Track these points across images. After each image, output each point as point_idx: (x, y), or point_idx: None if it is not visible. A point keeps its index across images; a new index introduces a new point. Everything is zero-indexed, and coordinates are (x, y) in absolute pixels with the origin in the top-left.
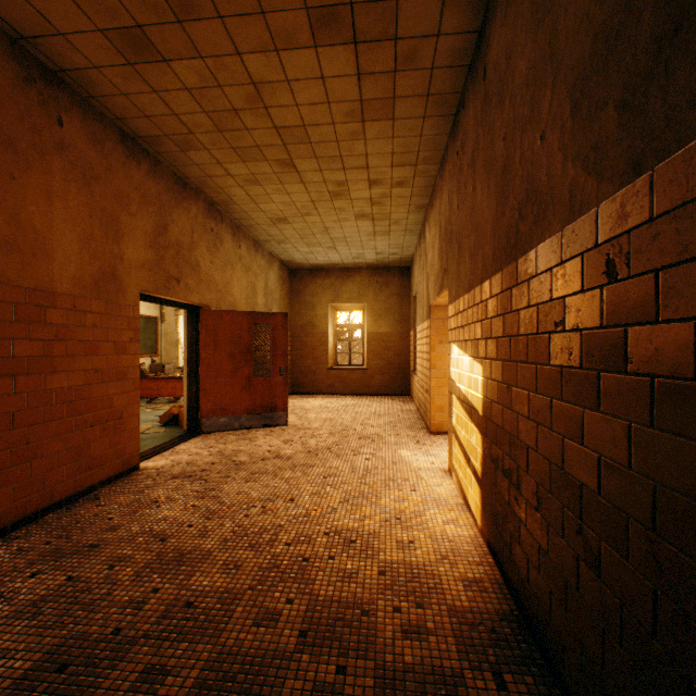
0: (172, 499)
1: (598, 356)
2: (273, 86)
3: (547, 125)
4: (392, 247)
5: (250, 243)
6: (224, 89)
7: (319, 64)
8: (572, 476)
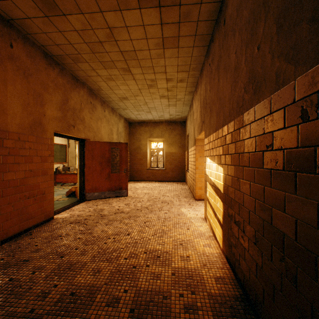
0: (68, 234)
1: (295, 163)
2: (119, 29)
3: (261, 41)
4: (177, 112)
5: (110, 109)
6: (94, 31)
7: (141, 18)
8: (278, 229)
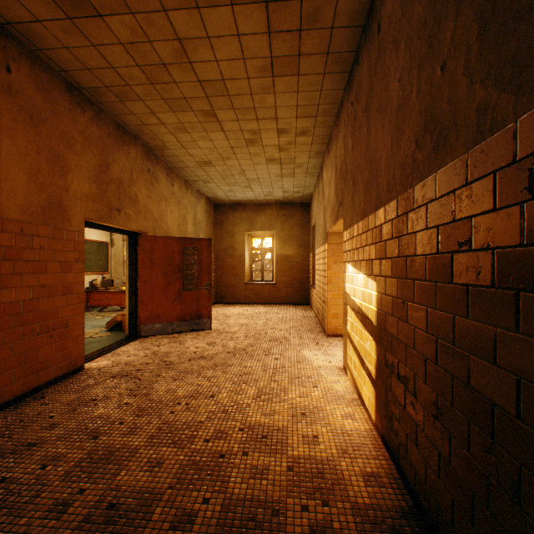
0: (108, 397)
1: (517, 275)
2: (196, 42)
3: (449, 54)
4: (295, 186)
5: (181, 182)
6: (153, 44)
7: (235, 22)
8: (481, 394)
